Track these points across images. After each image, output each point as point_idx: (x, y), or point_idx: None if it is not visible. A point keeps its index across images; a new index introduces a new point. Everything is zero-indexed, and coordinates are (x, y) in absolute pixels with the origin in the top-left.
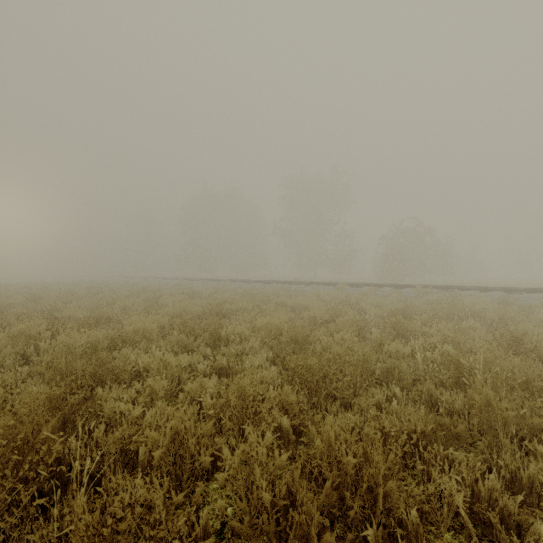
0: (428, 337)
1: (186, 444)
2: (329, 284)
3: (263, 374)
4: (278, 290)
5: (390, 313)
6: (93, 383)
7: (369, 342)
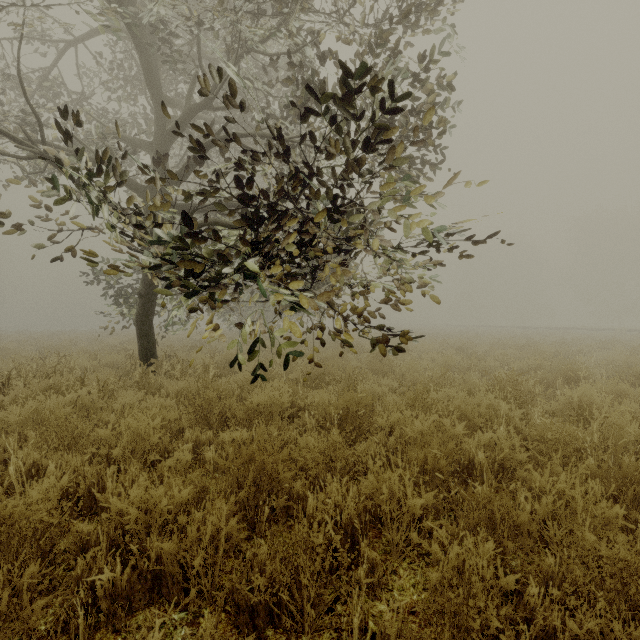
0: None
1: None
2: (614, 330)
3: None
4: (560, 332)
5: None
6: None
7: None
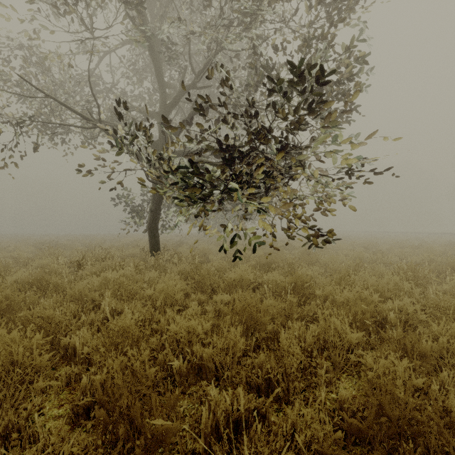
0: None
1: None
2: None
3: None
4: (447, 237)
5: None
6: None
7: None
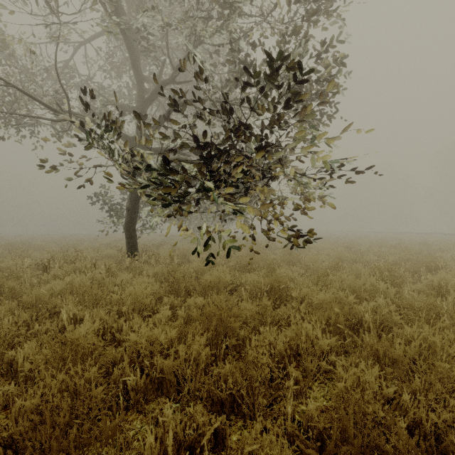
0: None
1: None
2: None
3: None
4: (423, 236)
5: None
6: None
7: None
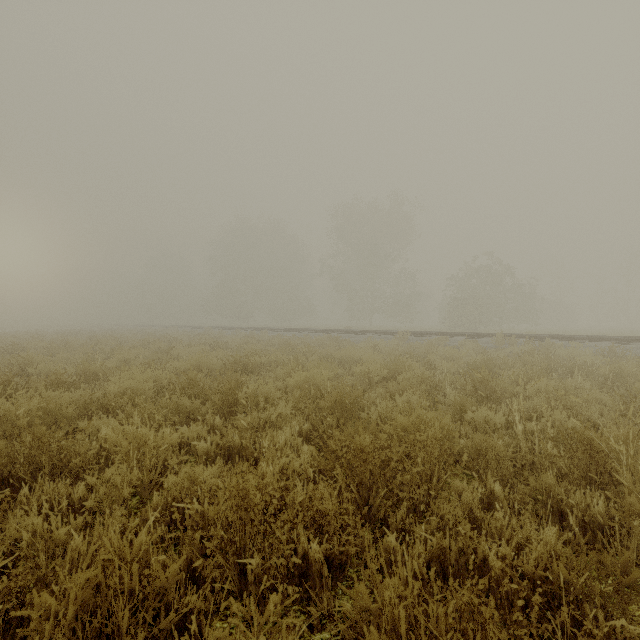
0: (523, 400)
1: (114, 617)
2: (388, 333)
3: (289, 459)
4: (324, 340)
5: (467, 368)
6: (25, 474)
7: (443, 407)
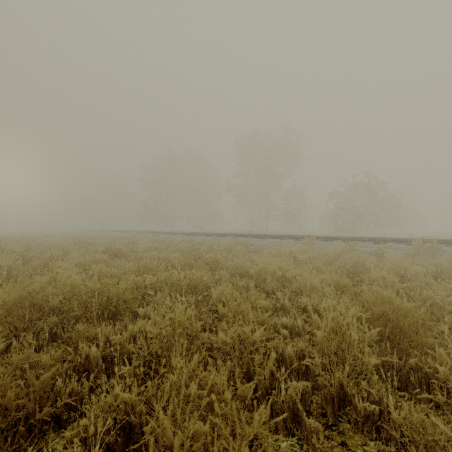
0: None
1: None
2: (290, 237)
3: None
4: (233, 245)
5: None
6: None
7: None
